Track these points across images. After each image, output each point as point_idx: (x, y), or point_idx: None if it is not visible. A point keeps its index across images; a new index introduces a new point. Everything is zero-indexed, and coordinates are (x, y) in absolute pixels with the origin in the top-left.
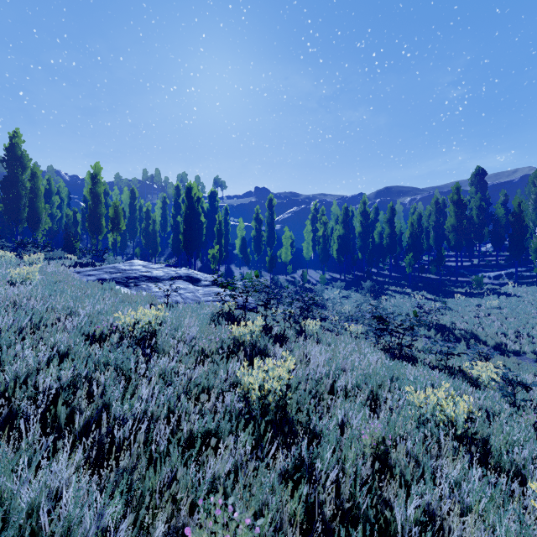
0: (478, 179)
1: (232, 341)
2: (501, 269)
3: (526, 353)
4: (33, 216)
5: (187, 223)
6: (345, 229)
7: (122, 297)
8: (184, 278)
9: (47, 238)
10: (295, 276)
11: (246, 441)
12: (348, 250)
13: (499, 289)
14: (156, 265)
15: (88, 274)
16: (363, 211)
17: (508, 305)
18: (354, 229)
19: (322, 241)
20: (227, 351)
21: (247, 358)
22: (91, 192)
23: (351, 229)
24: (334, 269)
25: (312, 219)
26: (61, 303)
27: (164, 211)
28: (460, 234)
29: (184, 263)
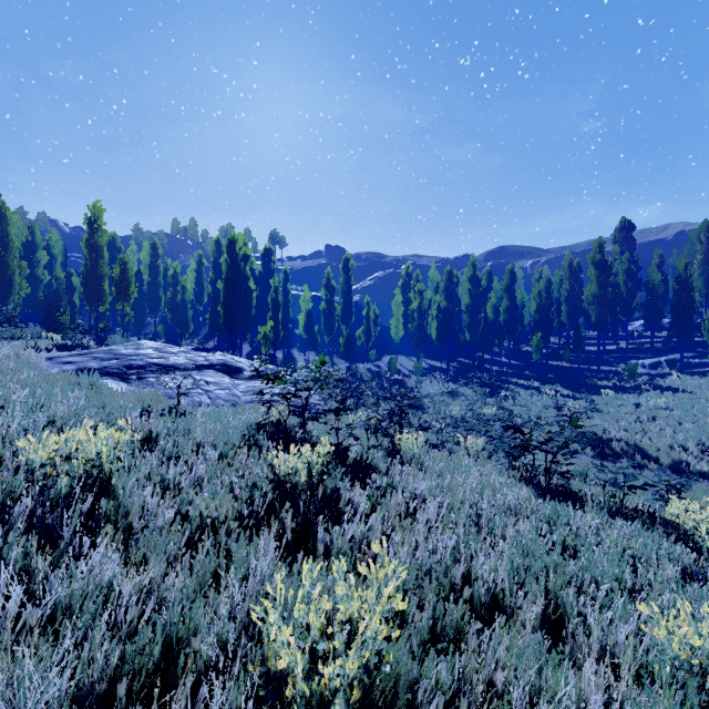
0: (624, 235)
1: (272, 486)
2: (658, 355)
3: None
4: (1, 276)
5: (229, 290)
6: (448, 300)
7: (104, 398)
8: (217, 367)
9: (29, 311)
10: (380, 364)
11: None
12: (452, 329)
13: (660, 381)
14: (176, 348)
15: (65, 362)
16: (473, 275)
17: (678, 405)
18: (459, 301)
19: (417, 316)
20: (262, 507)
21: (298, 520)
22: (89, 244)
23: (456, 301)
24: (432, 355)
25: (403, 287)
26: None
27: (200, 274)
28: (604, 307)
29: (226, 347)
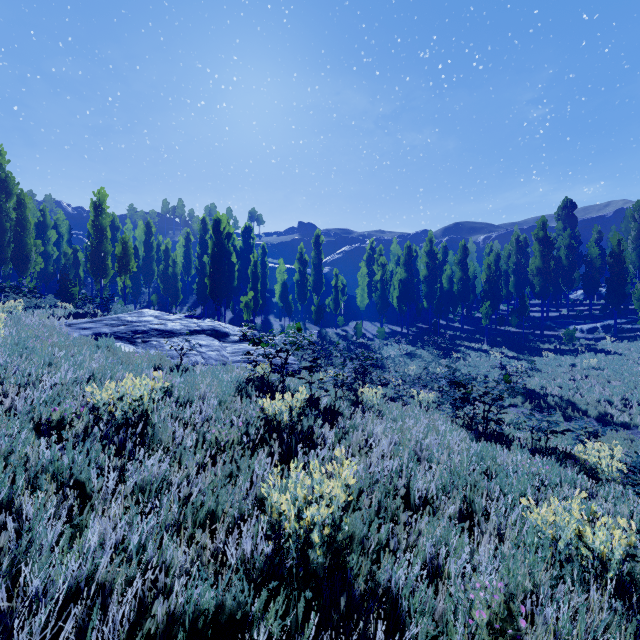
0: (566, 213)
1: (263, 422)
2: (596, 321)
3: (638, 426)
4: (20, 254)
5: (214, 264)
6: (407, 272)
7: (121, 358)
8: (207, 332)
9: (41, 283)
10: (347, 329)
11: (275, 612)
12: (411, 298)
13: (595, 344)
14: (172, 316)
15: (82, 327)
16: (430, 250)
17: (608, 365)
18: (418, 272)
19: (380, 286)
20: (255, 438)
21: (283, 448)
22: (94, 225)
23: (415, 272)
24: (394, 321)
25: (368, 260)
26: (21, 368)
27: (188, 249)
28: (546, 278)
29: (211, 314)
